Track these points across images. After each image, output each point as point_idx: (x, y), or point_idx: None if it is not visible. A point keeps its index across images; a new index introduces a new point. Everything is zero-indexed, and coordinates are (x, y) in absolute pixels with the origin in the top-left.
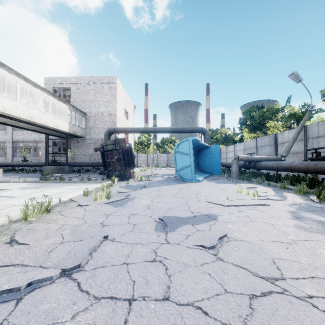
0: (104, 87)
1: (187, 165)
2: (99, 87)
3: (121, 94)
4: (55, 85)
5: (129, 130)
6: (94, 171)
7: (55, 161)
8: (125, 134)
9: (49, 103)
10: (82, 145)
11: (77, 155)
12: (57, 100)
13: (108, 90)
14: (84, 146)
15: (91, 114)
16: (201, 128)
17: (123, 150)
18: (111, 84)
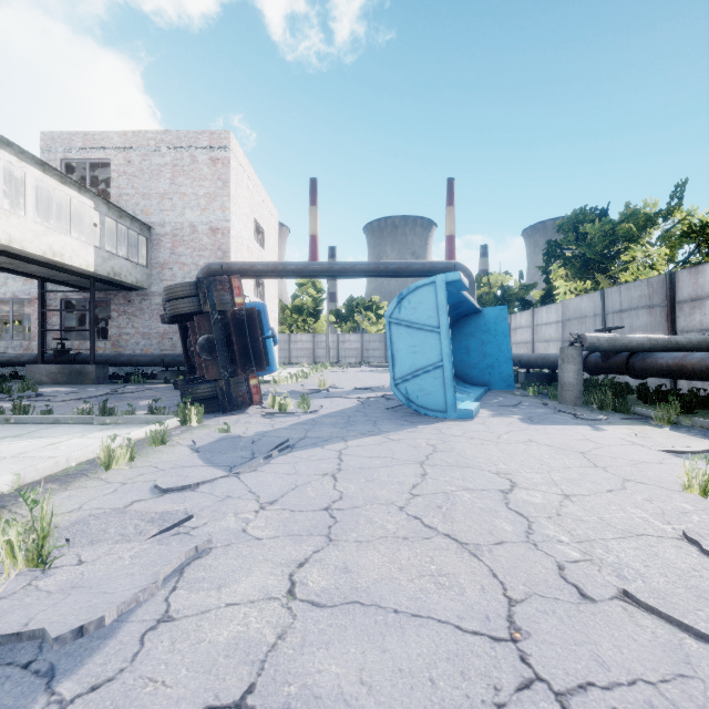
0: (199, 159)
1: (428, 365)
2: (186, 158)
3: (245, 180)
4: (68, 153)
5: (262, 270)
6: (167, 379)
7: (63, 351)
8: (257, 283)
9: (26, 186)
10: (139, 310)
11: (128, 336)
12: (54, 180)
13: (210, 167)
14: (144, 312)
15: (164, 228)
16: (453, 263)
17: (225, 316)
18: (218, 151)
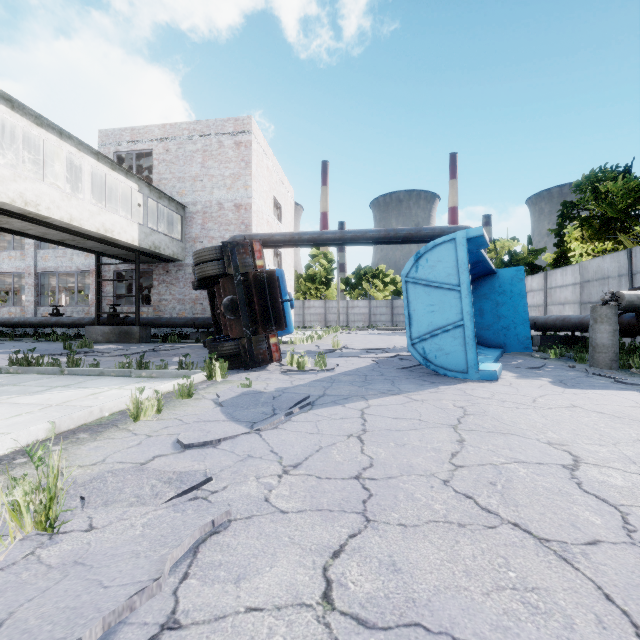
0: (225, 144)
1: (447, 324)
2: (214, 143)
3: (265, 160)
4: (119, 146)
5: (280, 240)
6: (198, 339)
7: (114, 314)
8: (275, 254)
9: (84, 173)
10: (175, 279)
11: (167, 302)
12: (106, 167)
13: (234, 150)
14: (180, 281)
15: (196, 206)
16: (464, 227)
17: (247, 278)
18: (241, 135)
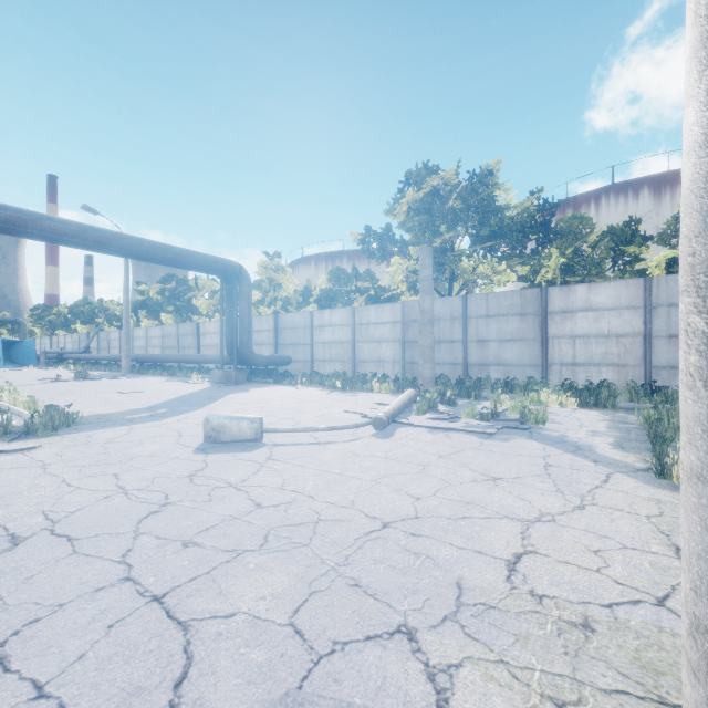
0: None
1: None
2: None
3: None
4: None
5: None
6: None
7: None
8: None
9: None
10: None
11: None
12: None
13: None
14: None
15: None
16: (16, 319)
17: None
18: None
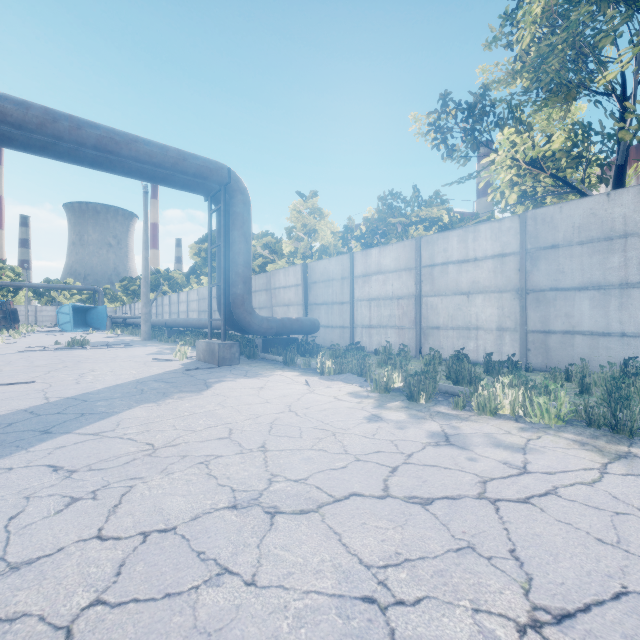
0: None
1: (68, 321)
2: None
3: None
4: None
5: None
6: None
7: None
8: None
9: None
10: None
11: None
12: None
13: None
14: None
15: None
16: (94, 288)
17: (8, 310)
18: None
